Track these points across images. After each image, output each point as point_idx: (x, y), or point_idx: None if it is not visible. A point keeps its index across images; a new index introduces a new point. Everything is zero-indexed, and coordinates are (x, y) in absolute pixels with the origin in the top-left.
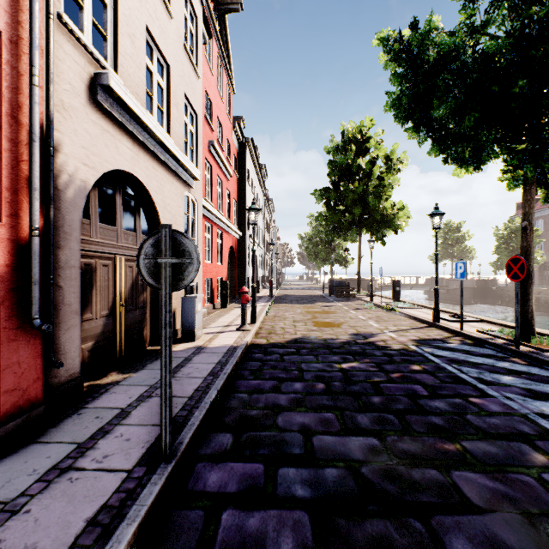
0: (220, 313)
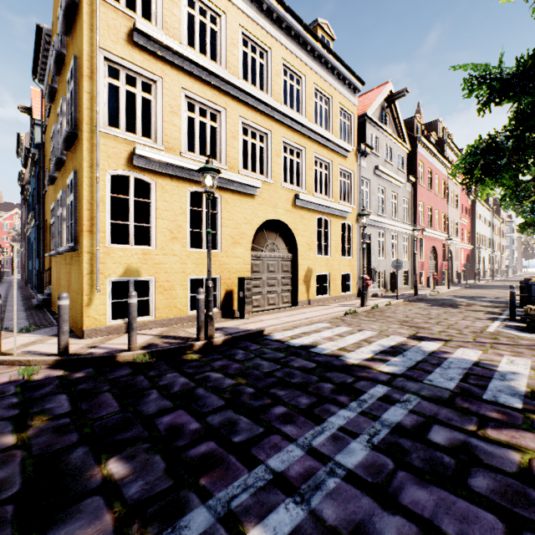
0: (464, 281)
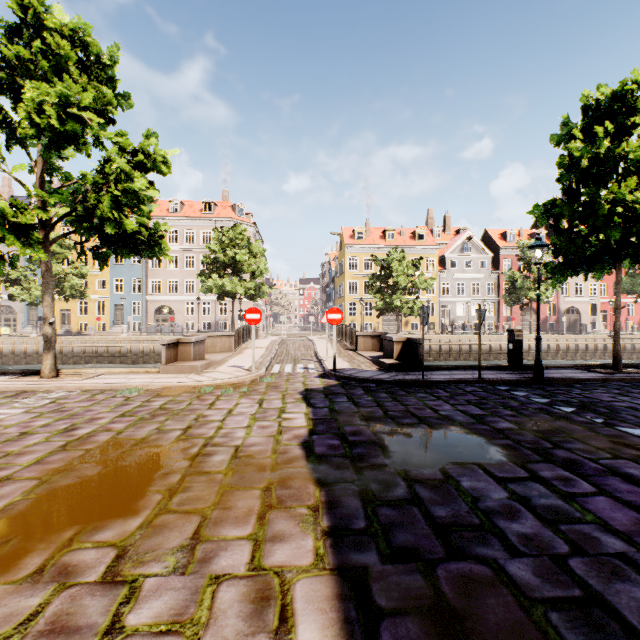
0: None
